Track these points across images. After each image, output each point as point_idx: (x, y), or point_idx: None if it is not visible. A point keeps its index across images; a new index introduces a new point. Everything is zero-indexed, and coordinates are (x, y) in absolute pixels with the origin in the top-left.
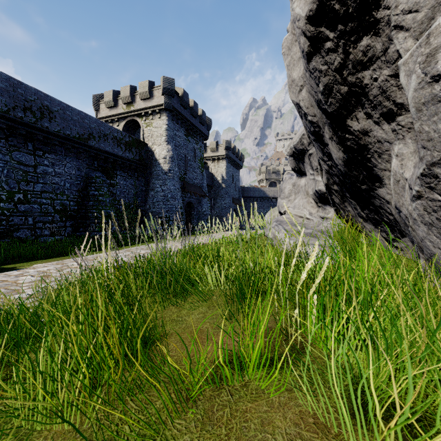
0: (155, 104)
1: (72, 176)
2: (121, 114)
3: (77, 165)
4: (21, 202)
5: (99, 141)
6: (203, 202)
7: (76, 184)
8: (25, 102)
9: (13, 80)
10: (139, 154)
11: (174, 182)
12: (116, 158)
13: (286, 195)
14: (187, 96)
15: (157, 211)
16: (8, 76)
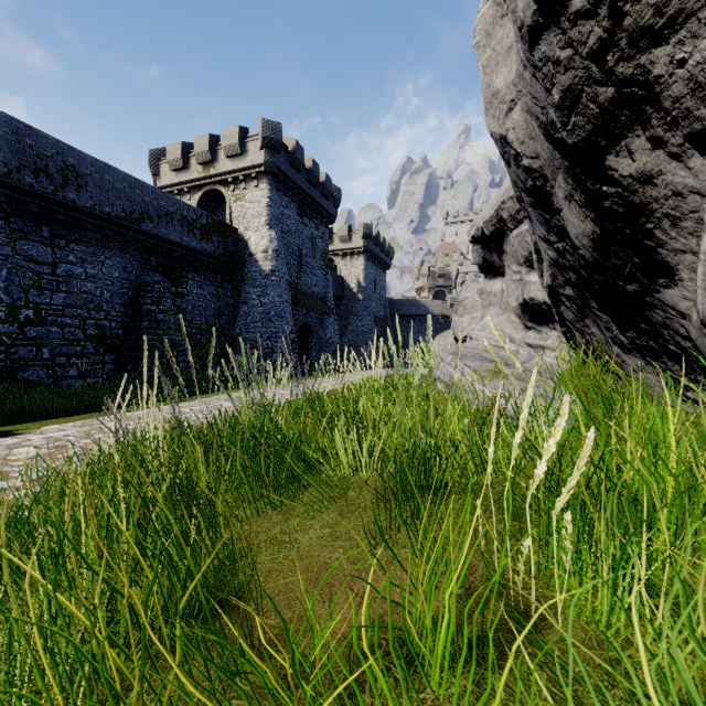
0: (249, 164)
1: (115, 281)
2: (195, 181)
3: (123, 262)
4: (30, 322)
5: (159, 224)
6: (328, 323)
7: (121, 293)
8: (37, 159)
9: (17, 124)
10: (224, 246)
11: (281, 291)
12: (187, 251)
13: (467, 309)
14: (302, 152)
15: (253, 338)
16: (9, 116)
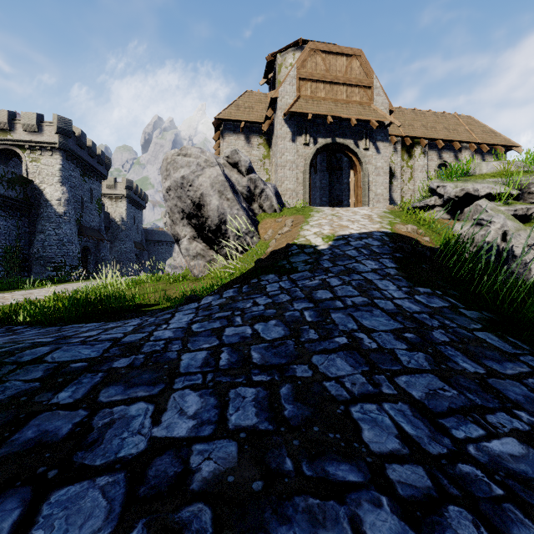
0: (46, 140)
1: None
2: None
3: None
4: None
5: None
6: (102, 246)
7: None
8: None
9: None
10: (24, 192)
11: (71, 226)
12: None
13: (177, 251)
14: (85, 137)
15: (49, 256)
16: None
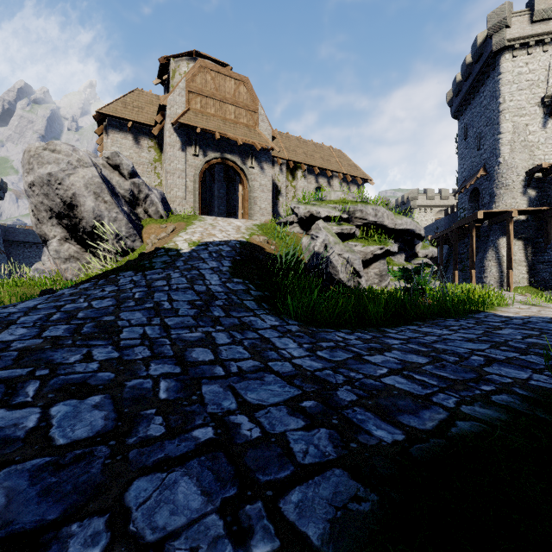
0: None
1: None
2: None
3: None
4: None
5: None
6: None
7: None
8: None
9: None
10: None
11: None
12: None
13: (47, 254)
14: None
15: None
16: None
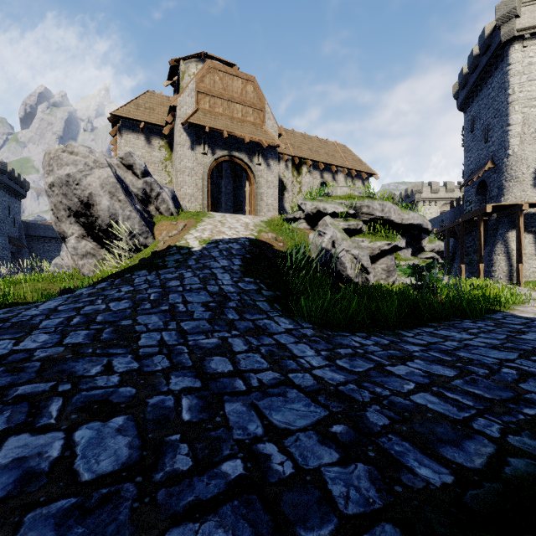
0: None
1: None
2: None
3: None
4: None
5: None
6: None
7: None
8: None
9: None
10: None
11: None
12: None
13: (65, 250)
14: None
15: None
16: None
